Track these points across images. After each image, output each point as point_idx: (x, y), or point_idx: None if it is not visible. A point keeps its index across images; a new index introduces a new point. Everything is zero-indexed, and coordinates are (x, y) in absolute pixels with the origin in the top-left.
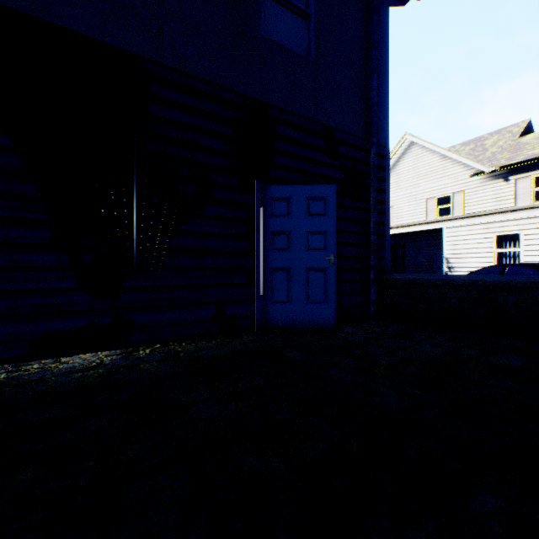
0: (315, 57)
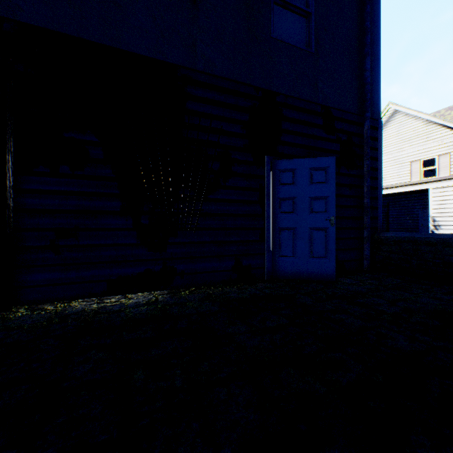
0: (315, 48)
